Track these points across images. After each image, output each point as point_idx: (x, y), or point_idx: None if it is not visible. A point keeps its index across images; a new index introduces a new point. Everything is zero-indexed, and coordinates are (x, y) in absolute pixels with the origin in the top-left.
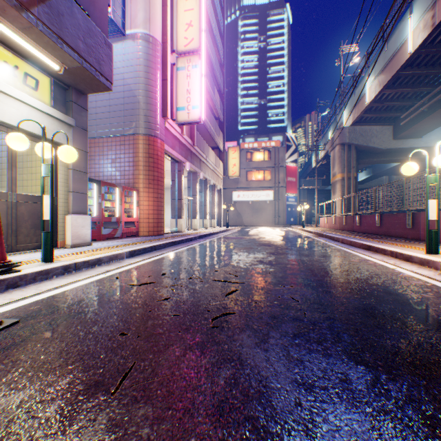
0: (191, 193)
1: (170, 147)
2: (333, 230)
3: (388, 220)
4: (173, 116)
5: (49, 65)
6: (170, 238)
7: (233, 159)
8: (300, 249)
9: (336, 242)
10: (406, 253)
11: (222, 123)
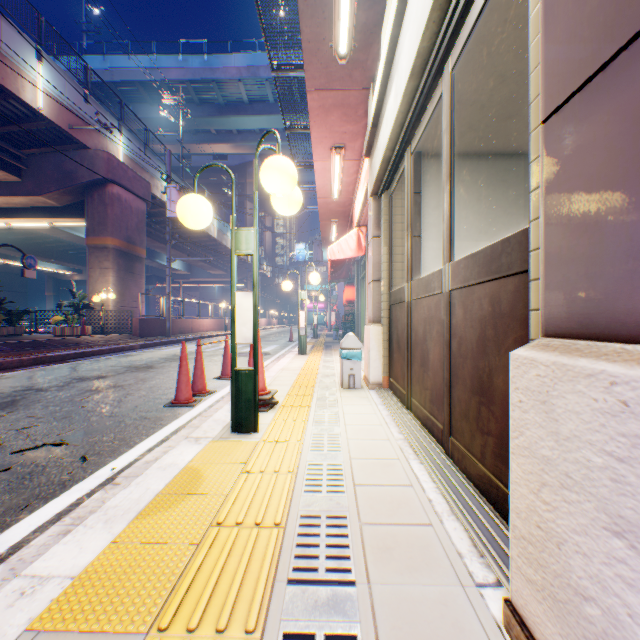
0: None
1: None
2: None
3: None
4: None
5: None
6: None
7: None
8: None
9: None
10: None
11: None
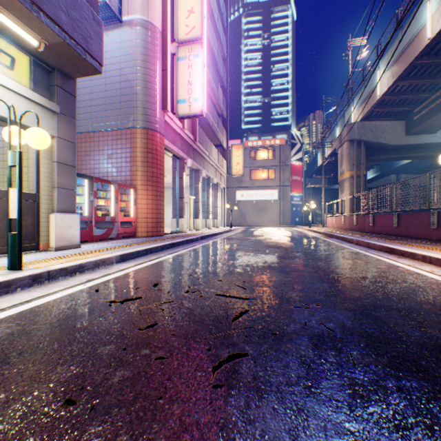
0: (193, 192)
1: (170, 143)
2: (343, 230)
3: (408, 219)
4: (173, 109)
5: (26, 40)
6: (169, 239)
7: (236, 157)
8: (313, 251)
9: (350, 243)
10: None
11: (225, 120)
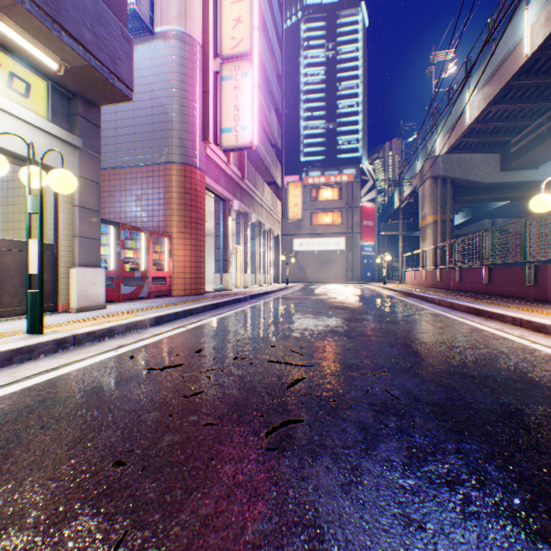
0: (240, 241)
1: (213, 181)
2: (424, 288)
3: (500, 274)
4: (216, 139)
5: (44, 62)
6: (212, 299)
7: (294, 197)
8: (385, 313)
9: (431, 304)
10: (536, 321)
11: (280, 152)
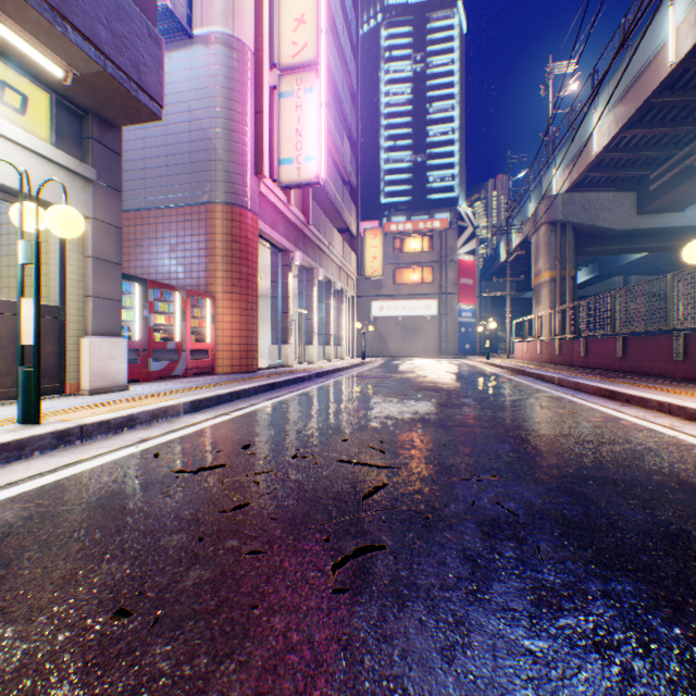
0: (303, 304)
1: (268, 226)
2: (539, 364)
3: (639, 346)
4: (273, 173)
5: (46, 69)
6: (267, 378)
7: (372, 248)
8: (491, 396)
9: (549, 384)
10: (691, 407)
11: (354, 190)
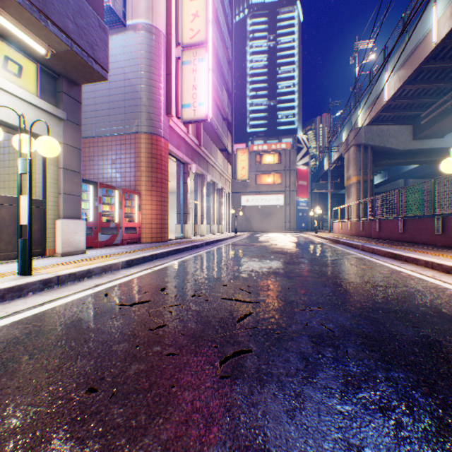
0: (197, 197)
1: (175, 147)
2: (349, 236)
3: (413, 225)
4: (178, 113)
5: (34, 48)
6: (174, 245)
7: (241, 161)
8: (318, 257)
9: (356, 249)
10: (446, 264)
11: (230, 124)
